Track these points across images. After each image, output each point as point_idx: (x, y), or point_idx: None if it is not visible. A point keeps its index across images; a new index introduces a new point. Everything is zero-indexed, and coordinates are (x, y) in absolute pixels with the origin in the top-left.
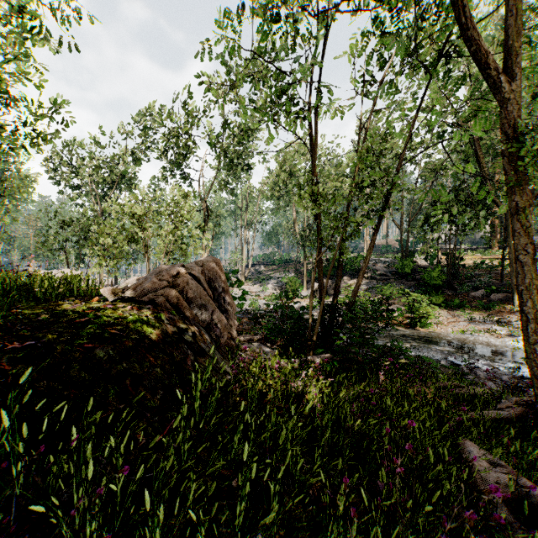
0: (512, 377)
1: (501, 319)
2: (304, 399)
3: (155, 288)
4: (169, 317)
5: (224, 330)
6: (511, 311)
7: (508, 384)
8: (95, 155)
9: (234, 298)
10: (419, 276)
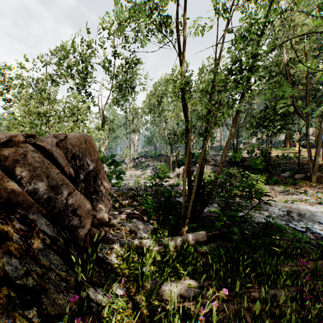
0: None
1: (306, 191)
2: None
3: None
4: None
5: (85, 218)
6: (311, 186)
7: None
8: (21, 76)
9: (111, 178)
10: (245, 163)
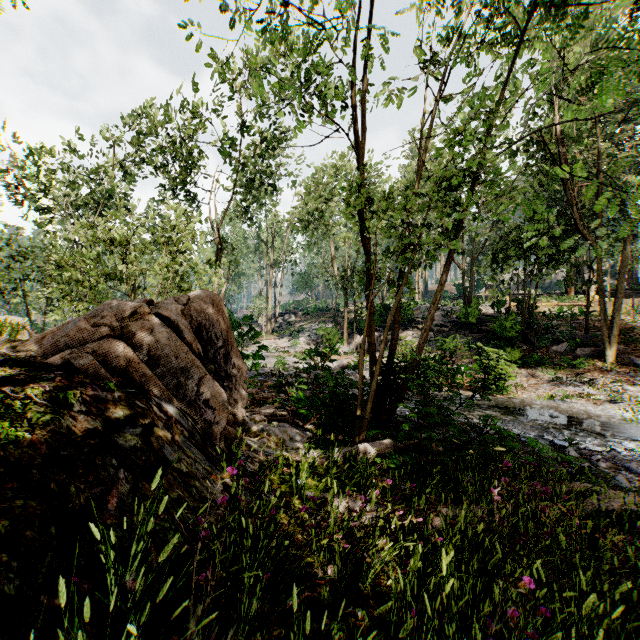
0: (639, 465)
1: (594, 379)
2: (364, 561)
3: (81, 340)
4: (93, 396)
5: (220, 411)
6: (604, 369)
7: (639, 476)
8: (70, 166)
9: (246, 357)
10: (486, 326)
